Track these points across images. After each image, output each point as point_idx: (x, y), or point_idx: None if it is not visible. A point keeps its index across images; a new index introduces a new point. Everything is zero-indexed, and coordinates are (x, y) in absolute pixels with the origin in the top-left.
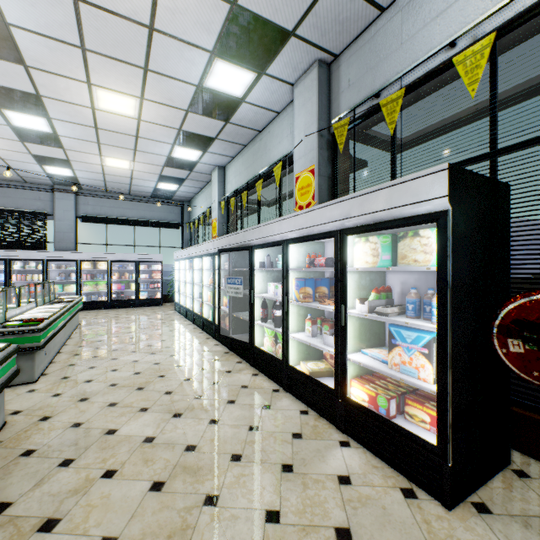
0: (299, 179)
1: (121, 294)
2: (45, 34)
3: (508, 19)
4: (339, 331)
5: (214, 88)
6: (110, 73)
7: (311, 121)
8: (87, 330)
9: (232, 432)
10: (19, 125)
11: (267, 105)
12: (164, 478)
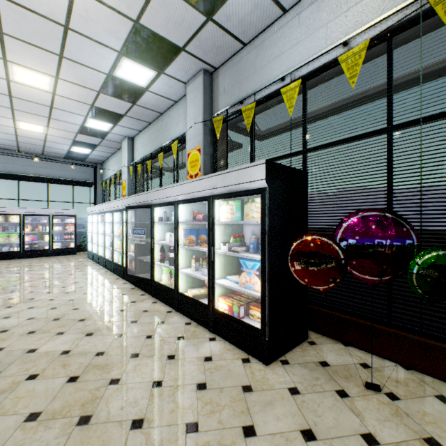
0: (190, 155)
1: (34, 244)
2: None
3: (310, 71)
4: (210, 264)
5: (122, 77)
6: (27, 55)
7: (199, 113)
8: (0, 277)
9: (133, 341)
10: None
11: (167, 95)
12: (79, 374)
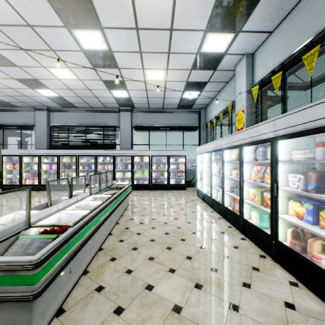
0: None
1: (157, 179)
2: None
3: None
4: None
5: None
6: None
7: None
8: (132, 213)
9: None
10: (87, 47)
11: None
12: None
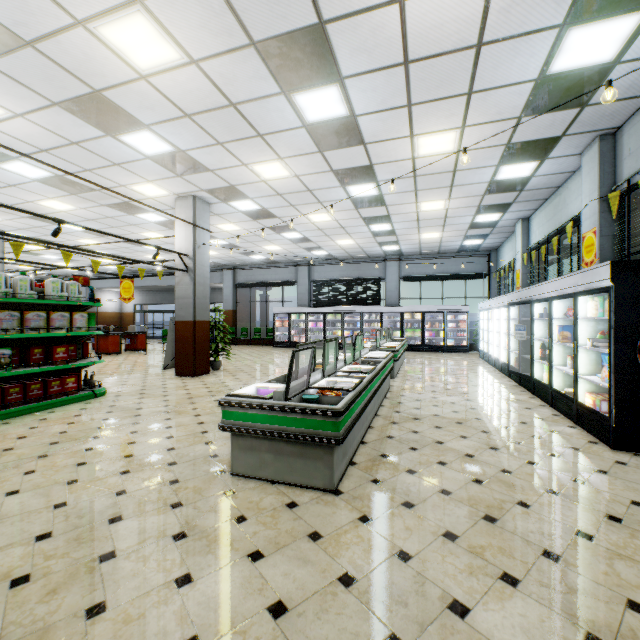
0: (584, 238)
1: (431, 340)
2: (398, 192)
3: None
4: (574, 359)
5: (503, 178)
6: (429, 195)
7: (593, 188)
8: (411, 362)
9: (498, 410)
10: (375, 230)
11: (558, 171)
12: (458, 411)
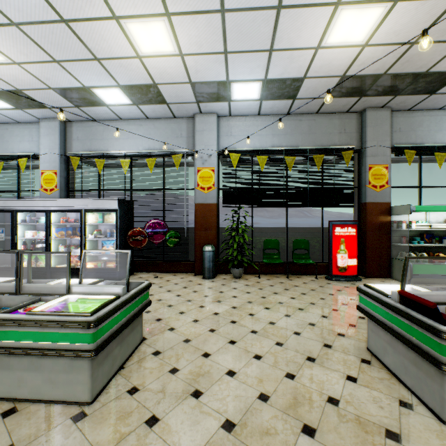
0: (44, 173)
1: None
2: None
3: (134, 155)
4: (83, 245)
5: None
6: None
7: (55, 147)
8: None
9: None
10: None
11: (14, 117)
12: None
